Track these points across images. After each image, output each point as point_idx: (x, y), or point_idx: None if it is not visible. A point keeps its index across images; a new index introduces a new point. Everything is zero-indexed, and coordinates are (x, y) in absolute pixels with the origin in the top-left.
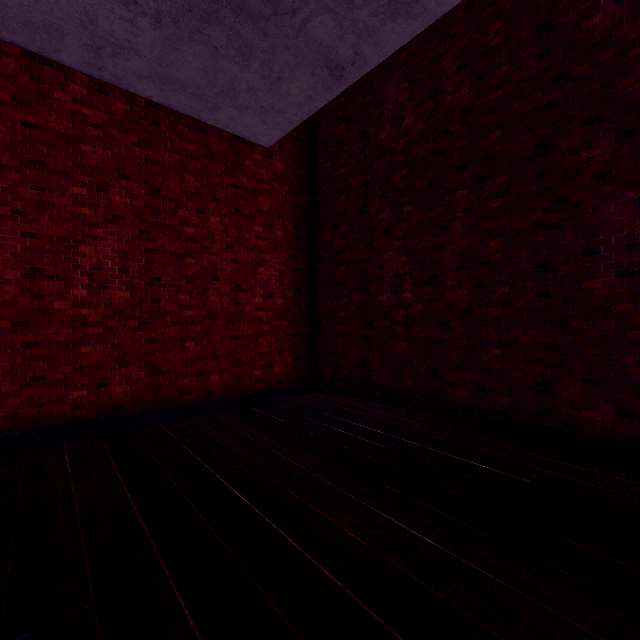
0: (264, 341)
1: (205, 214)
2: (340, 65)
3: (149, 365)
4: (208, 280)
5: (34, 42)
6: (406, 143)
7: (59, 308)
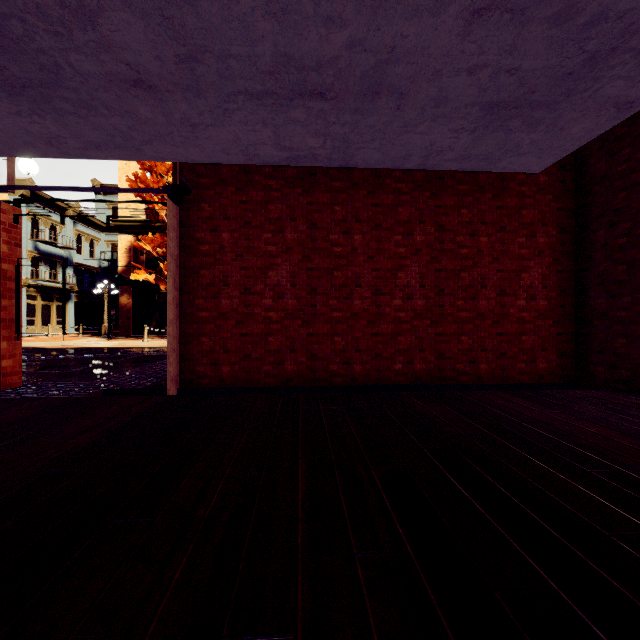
0: (527, 338)
1: (475, 236)
2: (629, 102)
3: (436, 352)
4: (478, 288)
5: (394, 164)
6: None
7: (388, 312)
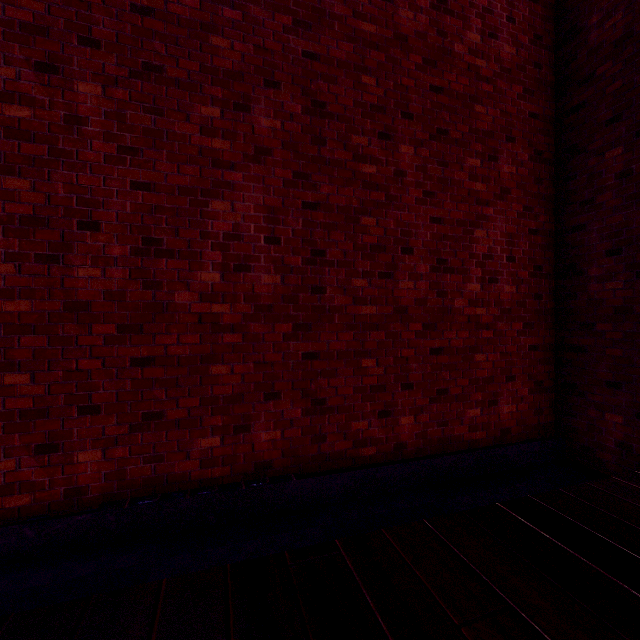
0: (483, 358)
1: (391, 141)
2: None
3: (308, 397)
4: (396, 253)
5: None
6: None
7: (181, 302)
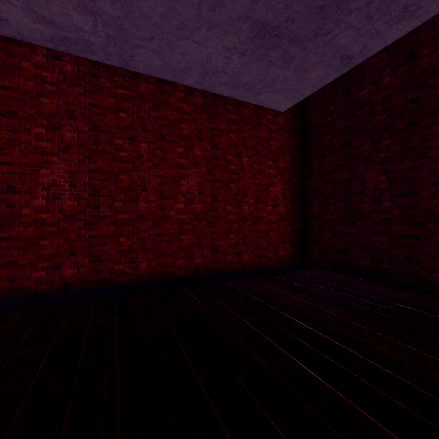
0: (273, 234)
1: (240, 156)
2: (350, 56)
3: (212, 247)
4: (242, 196)
5: (175, 77)
6: (385, 96)
7: (171, 215)
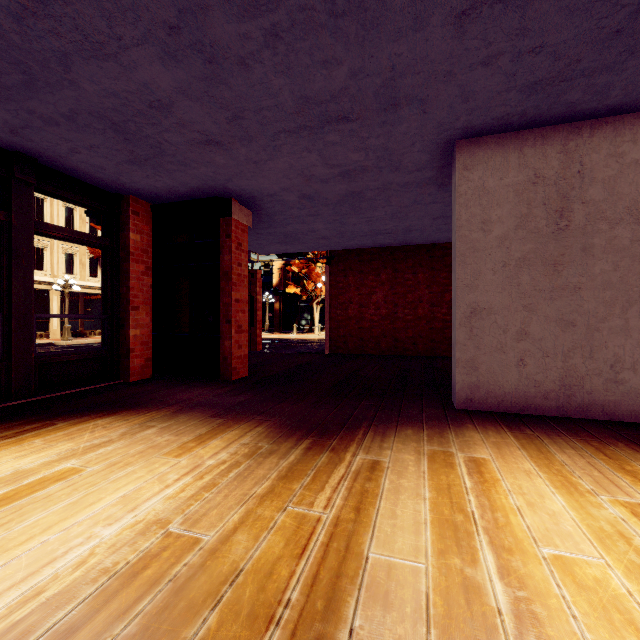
0: None
1: None
2: None
3: None
4: None
5: (433, 242)
6: None
7: (438, 316)
